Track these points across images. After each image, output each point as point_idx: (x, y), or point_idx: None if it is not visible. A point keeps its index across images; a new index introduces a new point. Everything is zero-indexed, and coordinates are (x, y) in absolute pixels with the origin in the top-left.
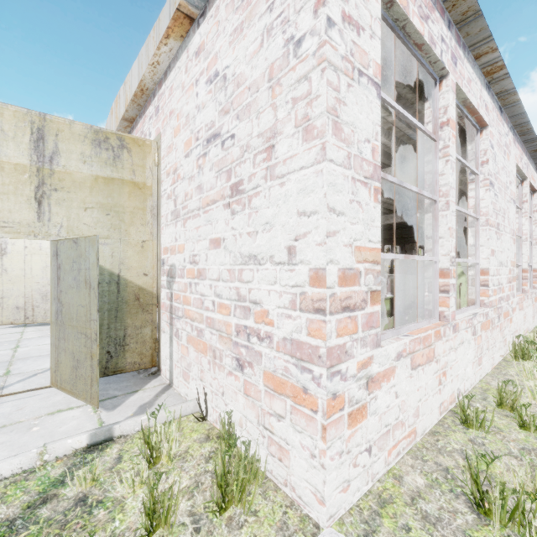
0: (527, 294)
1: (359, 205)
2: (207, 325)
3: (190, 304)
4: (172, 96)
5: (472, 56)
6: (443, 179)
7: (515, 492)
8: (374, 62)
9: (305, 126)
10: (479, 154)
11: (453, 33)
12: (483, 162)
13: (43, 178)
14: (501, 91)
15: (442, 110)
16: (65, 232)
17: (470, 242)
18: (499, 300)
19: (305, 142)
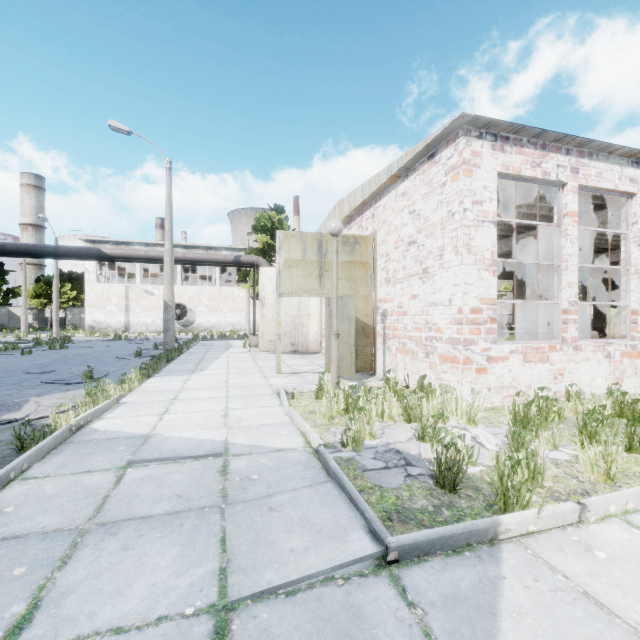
0: None
1: (482, 279)
2: (409, 340)
3: (398, 330)
4: (385, 212)
5: (605, 153)
6: (564, 251)
7: (550, 400)
8: (492, 212)
9: (456, 249)
10: (629, 217)
11: (573, 154)
12: (633, 223)
13: (321, 266)
14: None
15: (564, 206)
16: (330, 292)
17: (622, 288)
18: None
19: (456, 256)
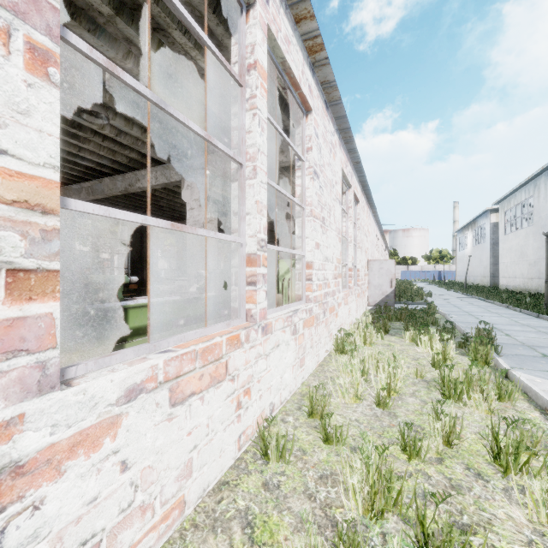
0: (351, 290)
1: None
2: None
3: None
4: None
5: (292, 16)
6: (250, 138)
7: None
8: None
9: None
10: (305, 140)
11: None
12: (309, 148)
13: None
14: (325, 80)
15: (249, 48)
16: None
17: (297, 233)
18: (325, 296)
19: None
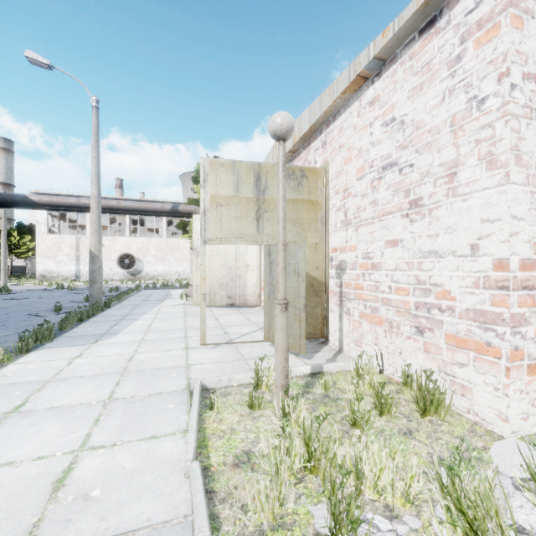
0: None
1: None
2: (383, 304)
3: (363, 289)
4: (342, 134)
5: None
6: None
7: None
8: None
9: (489, 159)
10: None
11: None
12: None
13: (259, 205)
14: None
15: None
16: (271, 239)
17: None
18: None
19: (489, 170)
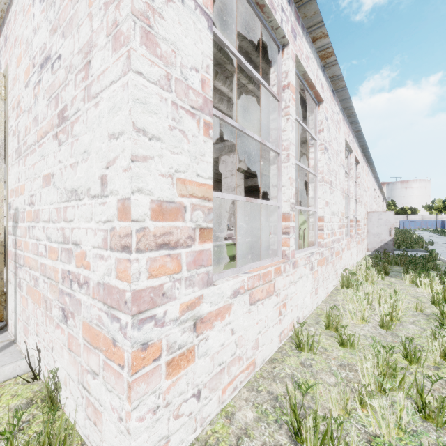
0: (353, 238)
1: (183, 134)
2: (41, 273)
3: (29, 251)
4: (16, 22)
5: (310, 38)
6: (285, 135)
7: (325, 418)
8: None
9: (114, 33)
10: (317, 124)
11: (293, 9)
12: (320, 130)
13: None
14: (333, 75)
15: (284, 74)
16: None
17: (311, 194)
18: (332, 242)
19: (114, 52)
